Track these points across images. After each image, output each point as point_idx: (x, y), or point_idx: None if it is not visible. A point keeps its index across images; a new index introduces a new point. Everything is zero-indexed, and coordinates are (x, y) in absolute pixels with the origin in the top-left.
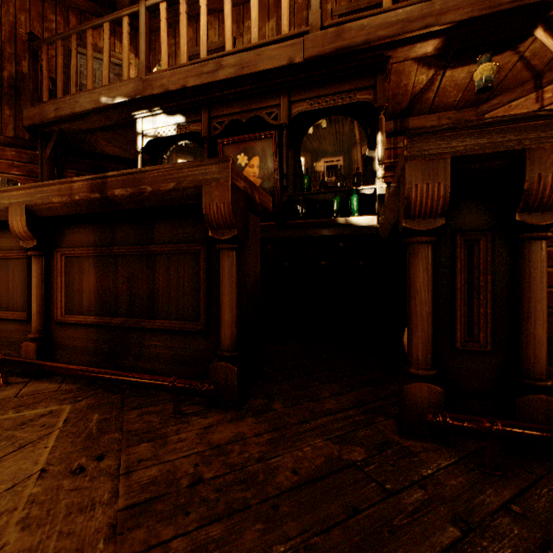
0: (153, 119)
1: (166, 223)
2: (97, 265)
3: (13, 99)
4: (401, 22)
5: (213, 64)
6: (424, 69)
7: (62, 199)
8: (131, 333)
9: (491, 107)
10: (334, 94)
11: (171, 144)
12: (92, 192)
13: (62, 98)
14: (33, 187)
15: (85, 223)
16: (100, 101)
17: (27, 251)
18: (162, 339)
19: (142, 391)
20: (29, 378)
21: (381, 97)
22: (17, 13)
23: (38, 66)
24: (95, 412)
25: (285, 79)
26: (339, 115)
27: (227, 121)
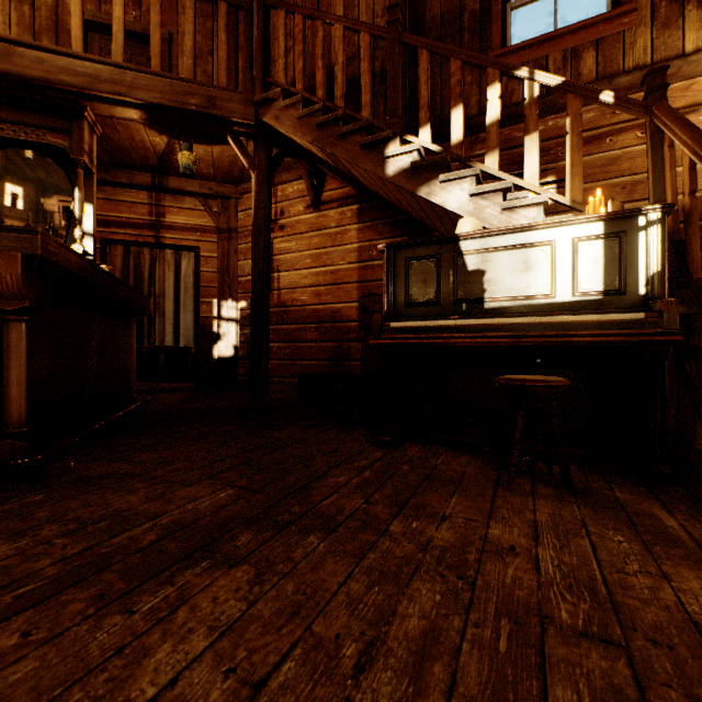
0: None
1: None
2: None
3: None
4: (89, 77)
5: None
6: (155, 132)
7: None
8: None
9: (245, 190)
10: (15, 124)
11: None
12: None
13: None
14: None
15: None
16: None
17: None
18: None
19: None
20: None
21: (78, 148)
22: None
23: None
24: None
25: None
26: (33, 150)
27: None
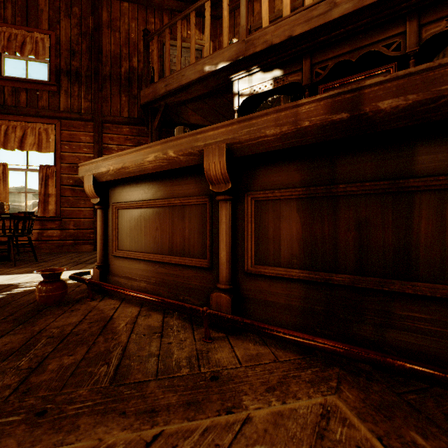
0: (249, 79)
1: (439, 146)
2: (302, 209)
3: (127, 88)
4: None
5: (325, 5)
6: None
7: (281, 129)
8: (366, 296)
9: None
10: None
11: (261, 101)
12: (332, 112)
13: (169, 75)
14: (235, 122)
15: (286, 160)
16: (204, 70)
17: (208, 196)
18: (431, 310)
19: (400, 380)
20: (223, 332)
21: None
22: (130, 22)
23: (149, 55)
24: (402, 426)
25: (416, 0)
26: None
27: (332, 64)
